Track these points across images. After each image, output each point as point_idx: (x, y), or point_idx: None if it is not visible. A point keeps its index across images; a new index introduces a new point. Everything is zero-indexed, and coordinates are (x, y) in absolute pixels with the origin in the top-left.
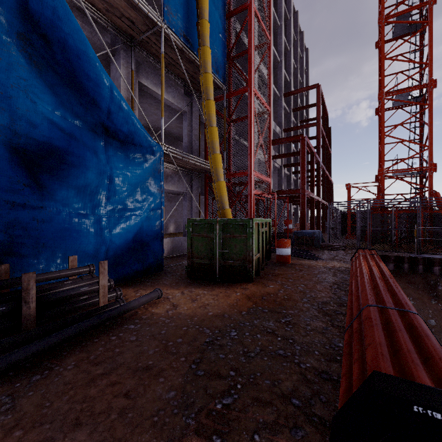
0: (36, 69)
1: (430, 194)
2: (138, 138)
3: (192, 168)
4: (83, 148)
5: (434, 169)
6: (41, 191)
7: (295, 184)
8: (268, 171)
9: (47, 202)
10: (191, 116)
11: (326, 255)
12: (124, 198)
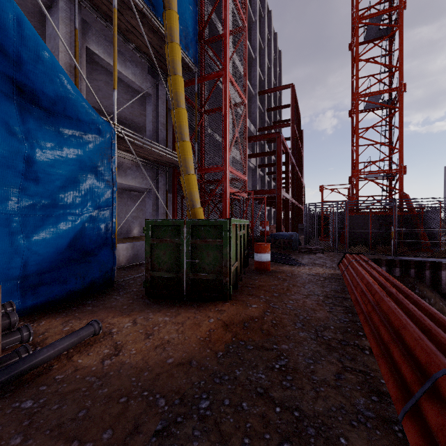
0: None
1: (400, 196)
2: (74, 108)
3: (157, 160)
4: None
5: (404, 172)
6: None
7: (269, 186)
8: (244, 168)
9: None
10: (157, 100)
11: (306, 259)
12: (53, 190)
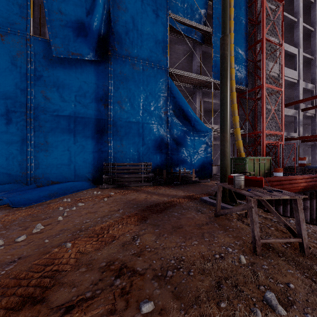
0: (176, 118)
1: None
2: (203, 129)
3: None
4: (187, 136)
5: None
6: (178, 150)
7: None
8: (280, 128)
9: (179, 153)
10: None
11: None
12: (198, 150)
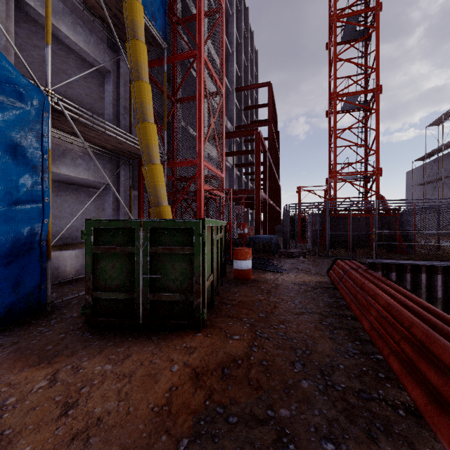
0: None
1: (377, 198)
2: None
3: (116, 149)
4: None
5: (380, 173)
6: None
7: (245, 187)
8: (221, 164)
9: None
10: (118, 79)
11: (288, 264)
12: None
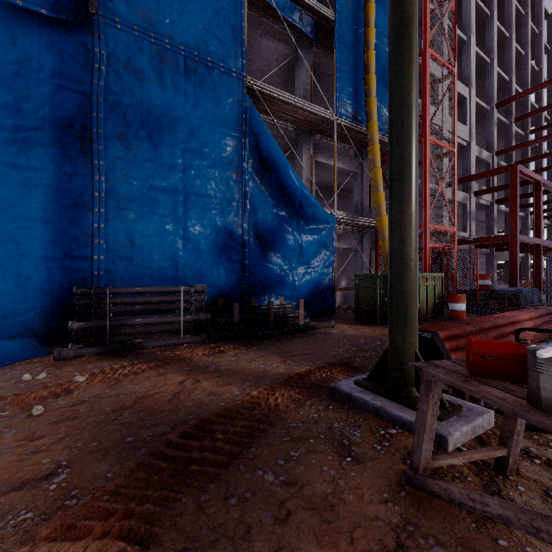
0: (263, 188)
1: None
2: (318, 215)
3: (362, 226)
4: (286, 229)
5: None
6: (266, 258)
7: (522, 223)
8: (451, 220)
9: (269, 264)
10: (362, 175)
11: None
12: (308, 259)
